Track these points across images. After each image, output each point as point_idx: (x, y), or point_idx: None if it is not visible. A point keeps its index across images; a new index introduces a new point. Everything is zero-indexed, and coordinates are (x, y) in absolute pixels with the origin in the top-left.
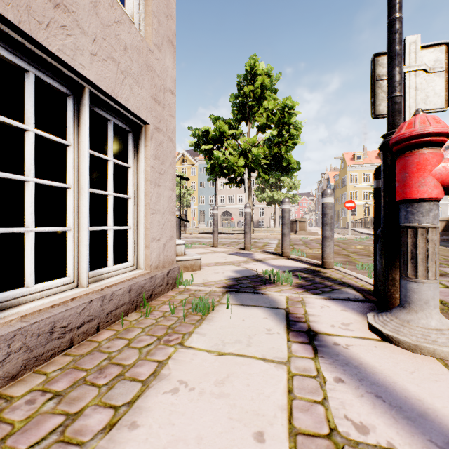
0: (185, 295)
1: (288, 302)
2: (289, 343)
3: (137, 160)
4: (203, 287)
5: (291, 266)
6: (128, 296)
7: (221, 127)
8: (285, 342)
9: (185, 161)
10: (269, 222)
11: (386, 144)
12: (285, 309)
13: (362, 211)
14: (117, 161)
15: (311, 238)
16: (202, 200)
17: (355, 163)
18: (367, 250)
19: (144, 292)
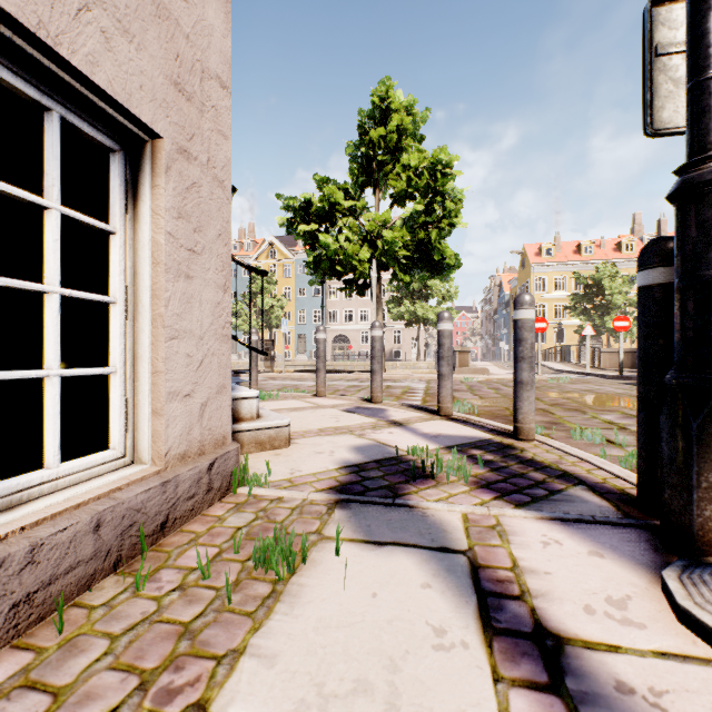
0: (247, 515)
1: (470, 531)
2: (500, 689)
3: (134, 217)
4: (289, 493)
5: (458, 435)
6: (90, 541)
7: (332, 195)
8: (488, 683)
9: (274, 254)
10: (408, 352)
11: (693, 183)
12: (467, 552)
13: (553, 335)
14: (73, 213)
15: (479, 379)
16: (302, 317)
17: (542, 261)
18: (575, 400)
19: (144, 520)
